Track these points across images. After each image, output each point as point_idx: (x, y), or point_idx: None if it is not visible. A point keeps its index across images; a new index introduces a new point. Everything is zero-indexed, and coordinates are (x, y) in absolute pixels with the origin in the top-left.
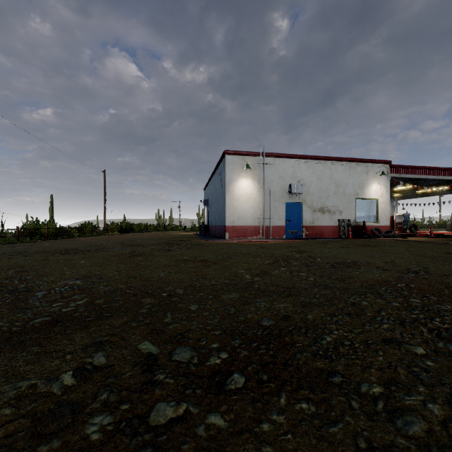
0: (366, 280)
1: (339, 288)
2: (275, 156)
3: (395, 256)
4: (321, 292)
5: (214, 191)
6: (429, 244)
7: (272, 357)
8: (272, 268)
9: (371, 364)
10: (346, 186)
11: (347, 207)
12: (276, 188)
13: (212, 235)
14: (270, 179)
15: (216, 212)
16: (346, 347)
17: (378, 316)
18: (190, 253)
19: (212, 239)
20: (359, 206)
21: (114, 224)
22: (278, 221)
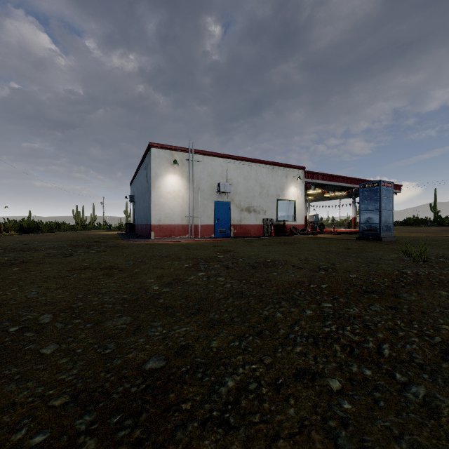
0: (283, 282)
1: (255, 296)
2: (204, 154)
3: (309, 253)
4: (235, 303)
5: (140, 186)
6: (334, 240)
7: (136, 444)
8: (188, 274)
9: (279, 429)
10: (269, 188)
11: (270, 208)
12: (205, 186)
13: (137, 235)
14: (199, 176)
15: (142, 209)
16: (251, 395)
17: (292, 333)
18: (96, 258)
19: (136, 239)
20: (280, 206)
21: (11, 222)
22: (207, 220)
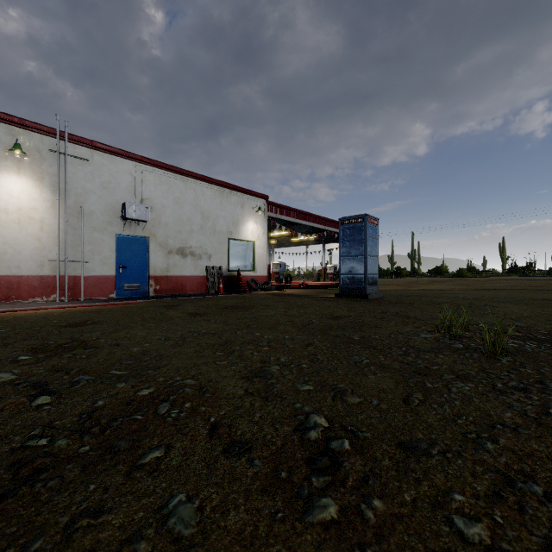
0: None
1: None
2: (92, 146)
3: (271, 338)
4: None
5: None
6: (307, 299)
7: None
8: None
9: None
10: (217, 220)
11: (218, 250)
12: (96, 206)
13: None
14: (81, 186)
15: None
16: None
17: None
18: None
19: None
20: (233, 249)
21: None
22: (101, 267)
